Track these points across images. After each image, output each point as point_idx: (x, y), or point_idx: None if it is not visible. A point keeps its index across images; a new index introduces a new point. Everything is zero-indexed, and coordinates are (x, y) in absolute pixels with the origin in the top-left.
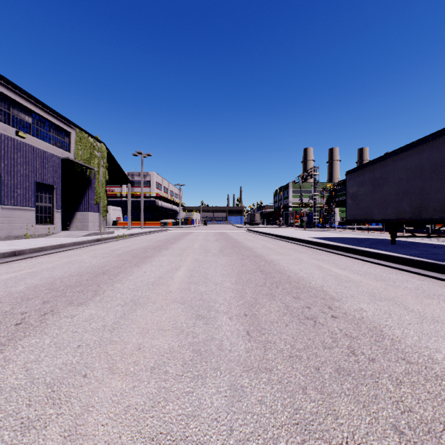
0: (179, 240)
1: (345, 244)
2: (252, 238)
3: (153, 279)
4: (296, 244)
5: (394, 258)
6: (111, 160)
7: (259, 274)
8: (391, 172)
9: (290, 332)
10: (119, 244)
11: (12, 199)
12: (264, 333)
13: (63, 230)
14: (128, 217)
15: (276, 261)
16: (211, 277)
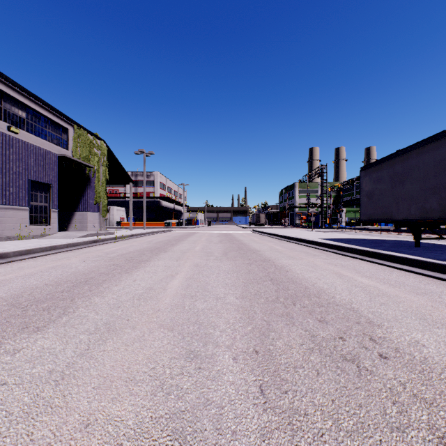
0: (181, 241)
1: (362, 246)
2: (258, 239)
3: (141, 290)
4: (306, 246)
5: (428, 264)
6: (112, 158)
7: (269, 285)
8: (415, 166)
9: (327, 389)
10: (116, 246)
11: (3, 198)
12: (286, 390)
13: (62, 231)
14: (130, 218)
15: (287, 266)
16: (212, 288)
